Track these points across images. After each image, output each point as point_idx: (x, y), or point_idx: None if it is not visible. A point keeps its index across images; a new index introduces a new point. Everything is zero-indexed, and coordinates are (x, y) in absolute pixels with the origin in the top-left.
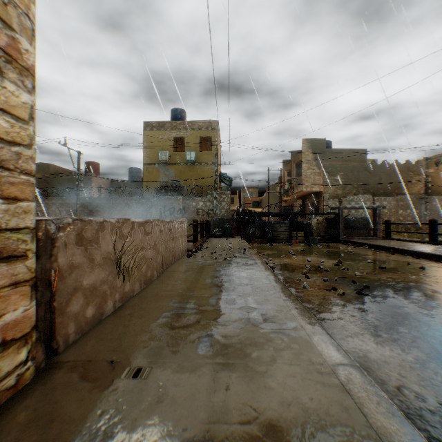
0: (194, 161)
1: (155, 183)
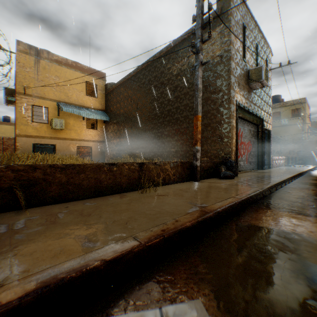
0: (286, 124)
1: None
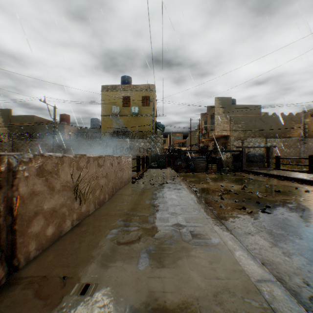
0: (137, 114)
1: (109, 129)
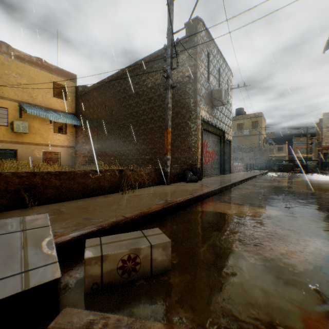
0: (248, 134)
1: None
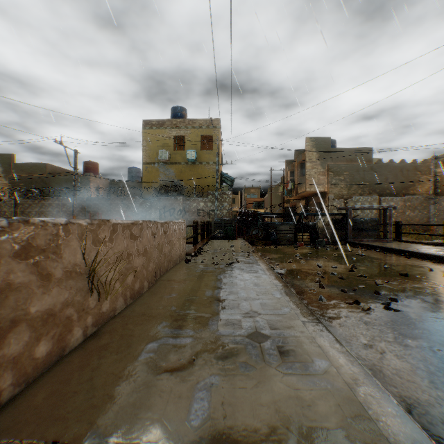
0: (195, 161)
1: (155, 183)
